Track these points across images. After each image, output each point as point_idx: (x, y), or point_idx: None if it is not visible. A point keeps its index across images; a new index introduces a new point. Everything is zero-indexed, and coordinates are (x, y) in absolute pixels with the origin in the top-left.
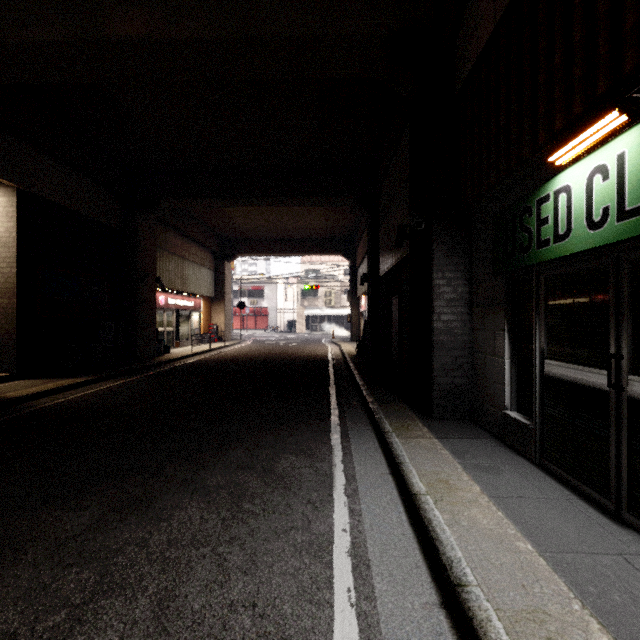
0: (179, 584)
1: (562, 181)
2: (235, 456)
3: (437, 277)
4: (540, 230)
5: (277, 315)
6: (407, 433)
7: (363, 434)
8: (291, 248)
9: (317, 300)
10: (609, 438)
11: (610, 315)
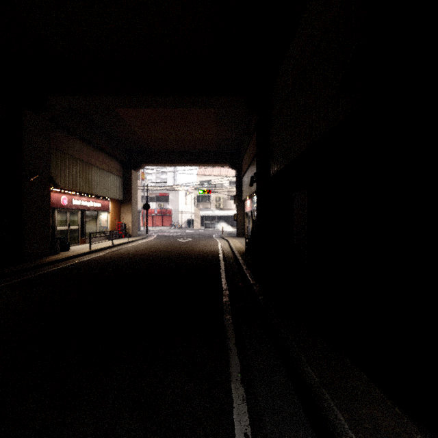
0: None
1: None
2: None
3: None
4: None
5: (179, 215)
6: None
7: None
8: (187, 159)
9: (209, 204)
10: None
11: None
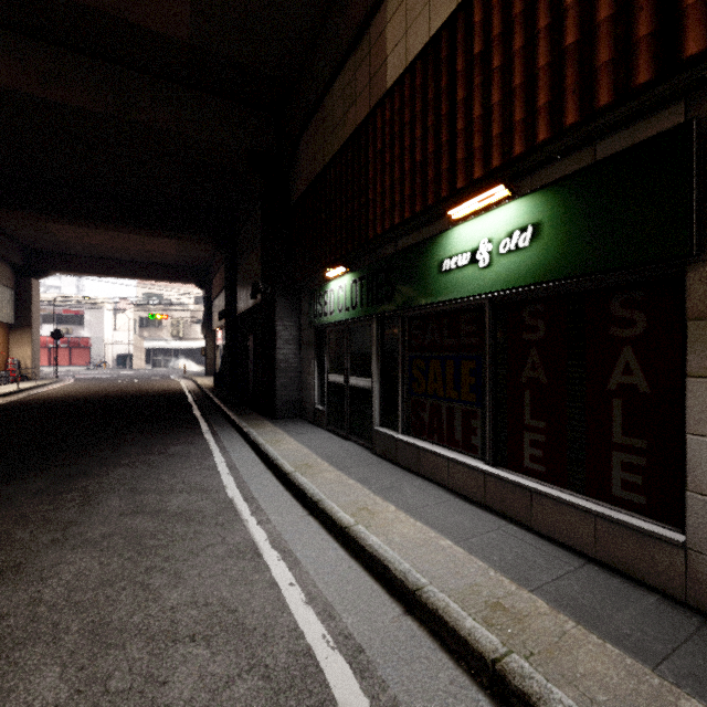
0: (138, 486)
1: (331, 286)
2: (133, 451)
3: (279, 325)
4: (325, 307)
5: (104, 347)
6: (258, 427)
7: (228, 432)
8: (132, 271)
9: (161, 330)
10: (345, 405)
11: (345, 351)
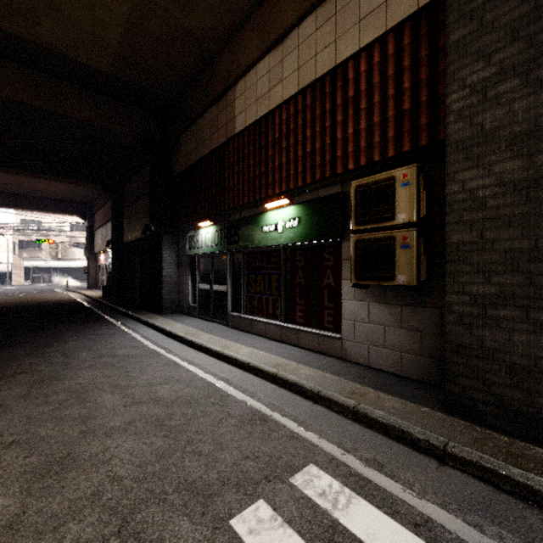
0: (92, 348)
1: (202, 231)
2: (71, 334)
3: (164, 253)
4: (197, 244)
5: None
6: (152, 318)
7: (131, 322)
8: (20, 203)
9: (40, 252)
10: (210, 302)
11: (210, 270)
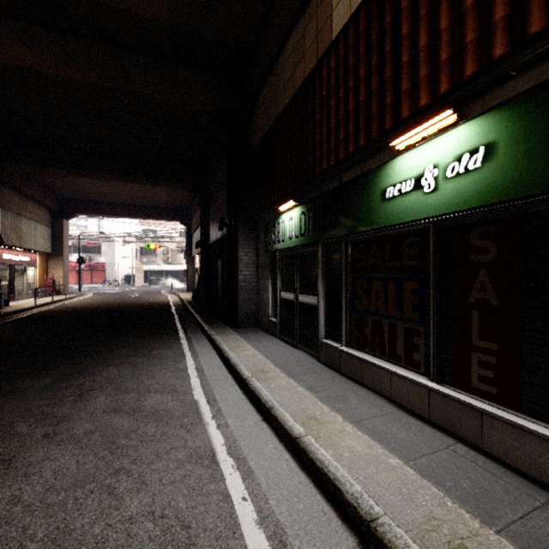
0: (122, 385)
1: (283, 218)
2: (124, 353)
3: (240, 251)
4: (278, 236)
5: (115, 270)
6: (223, 334)
7: (199, 338)
8: (133, 212)
9: (155, 257)
10: (295, 319)
11: (295, 273)
